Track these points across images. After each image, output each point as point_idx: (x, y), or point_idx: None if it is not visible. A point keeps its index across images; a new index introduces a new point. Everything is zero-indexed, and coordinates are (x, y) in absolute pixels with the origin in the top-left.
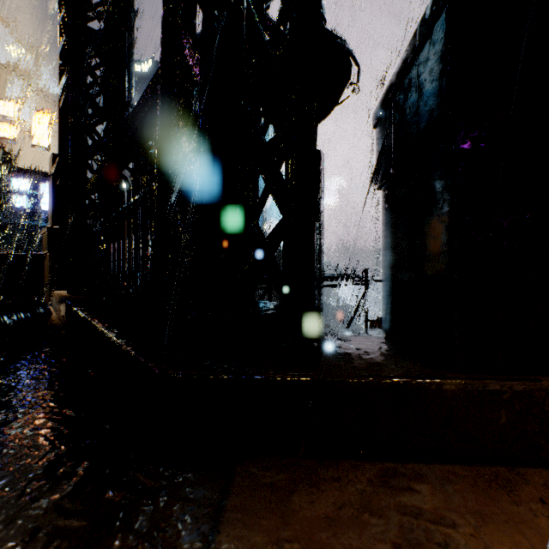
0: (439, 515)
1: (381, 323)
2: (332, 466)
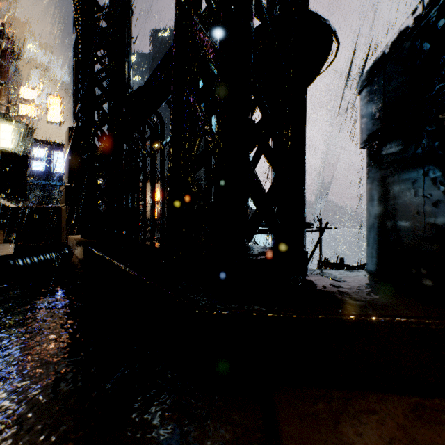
0: None
1: (327, 263)
2: (362, 398)
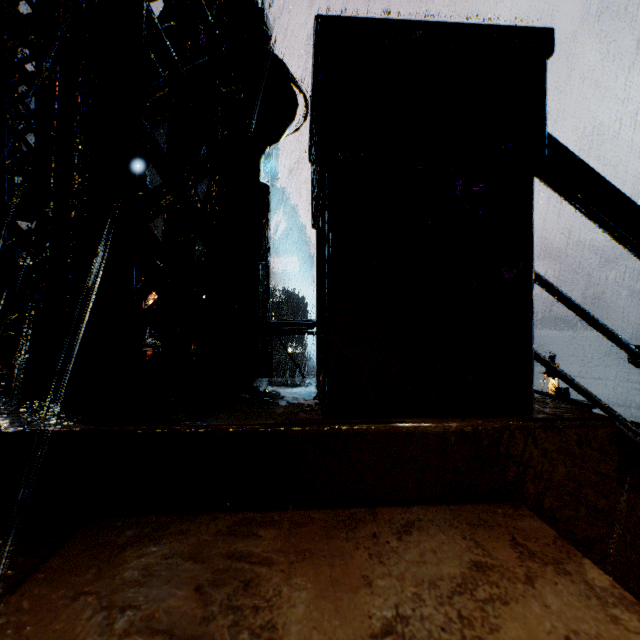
0: (265, 556)
1: None
2: (190, 520)
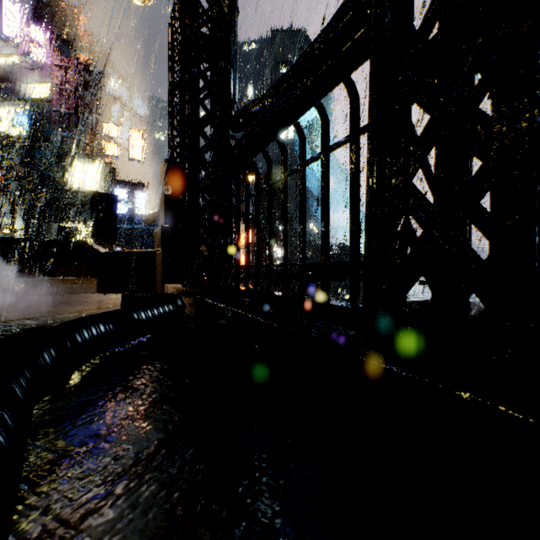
0: None
1: None
2: None
